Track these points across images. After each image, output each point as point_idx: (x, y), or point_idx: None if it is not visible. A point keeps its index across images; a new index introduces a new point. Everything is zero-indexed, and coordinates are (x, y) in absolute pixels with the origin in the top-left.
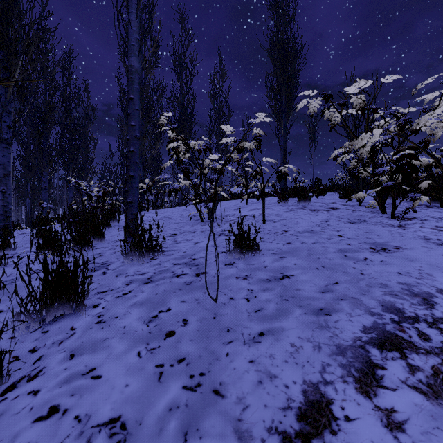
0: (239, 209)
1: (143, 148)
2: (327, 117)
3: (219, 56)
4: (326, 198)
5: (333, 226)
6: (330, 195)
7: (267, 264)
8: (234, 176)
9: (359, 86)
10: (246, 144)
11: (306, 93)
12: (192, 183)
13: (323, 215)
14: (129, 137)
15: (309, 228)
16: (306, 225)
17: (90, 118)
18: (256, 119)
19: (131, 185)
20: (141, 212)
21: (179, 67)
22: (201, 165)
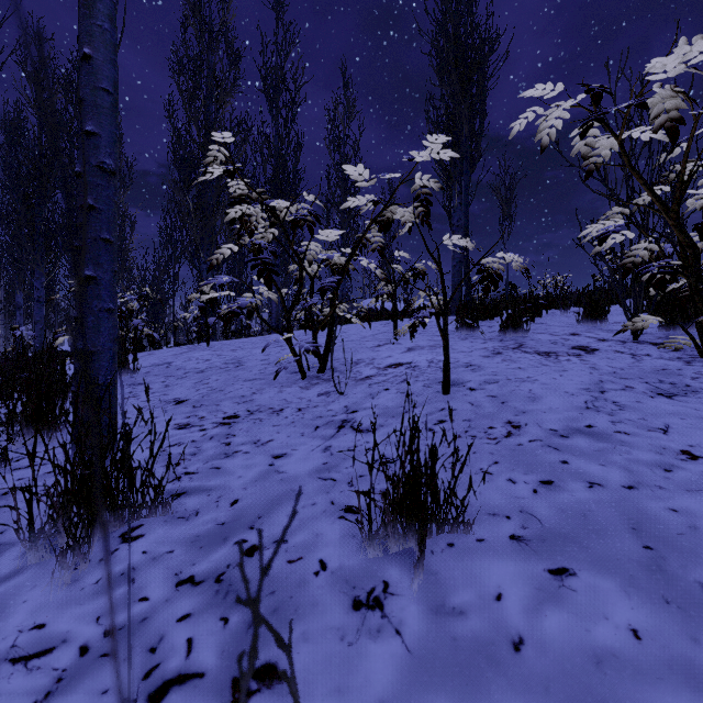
0: (381, 346)
1: (212, 231)
2: (577, 150)
3: (344, 76)
4: (550, 322)
5: (633, 410)
6: (551, 316)
7: (518, 623)
8: (369, 279)
9: (683, 58)
10: (399, 211)
11: (537, 91)
12: (281, 295)
13: (578, 369)
14: (79, 167)
15: (574, 415)
16: (560, 405)
17: (123, 181)
18: (423, 151)
19: (87, 305)
20: (195, 348)
21: (273, 88)
22: (301, 255)
